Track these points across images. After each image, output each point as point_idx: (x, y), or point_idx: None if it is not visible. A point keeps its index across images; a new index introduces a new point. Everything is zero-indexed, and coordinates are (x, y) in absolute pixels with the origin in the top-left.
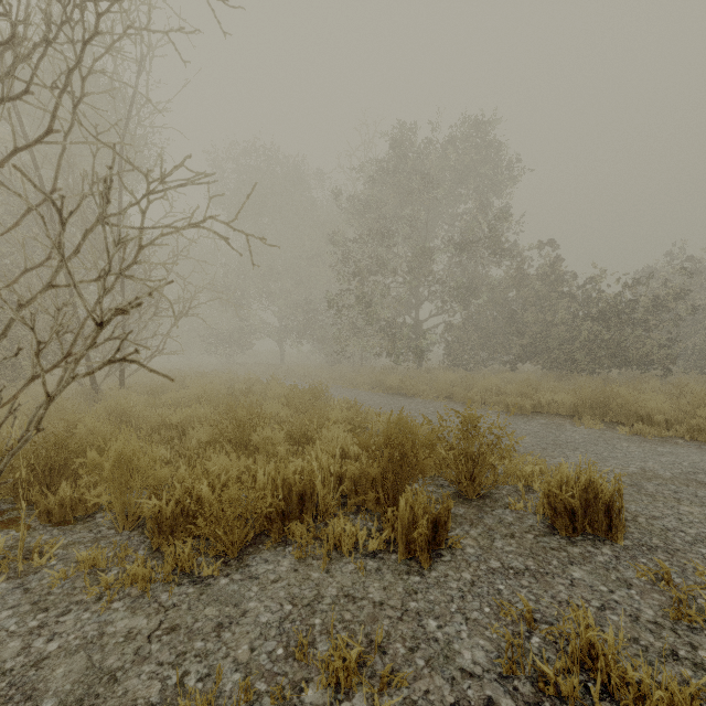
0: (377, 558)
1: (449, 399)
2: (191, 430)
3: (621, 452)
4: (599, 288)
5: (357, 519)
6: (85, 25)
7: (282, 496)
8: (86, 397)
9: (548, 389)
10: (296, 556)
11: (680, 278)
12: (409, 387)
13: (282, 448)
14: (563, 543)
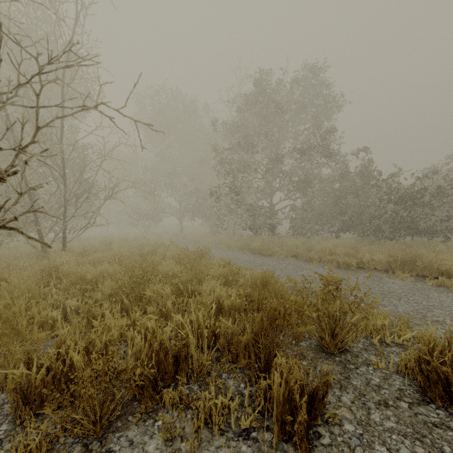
0: (251, 440)
1: (295, 258)
2: (99, 285)
3: (436, 301)
4: (398, 181)
5: (230, 378)
6: (45, 2)
7: (158, 359)
8: (38, 256)
9: (366, 251)
10: (163, 438)
11: (449, 175)
12: (267, 249)
13: (169, 301)
14: (442, 416)
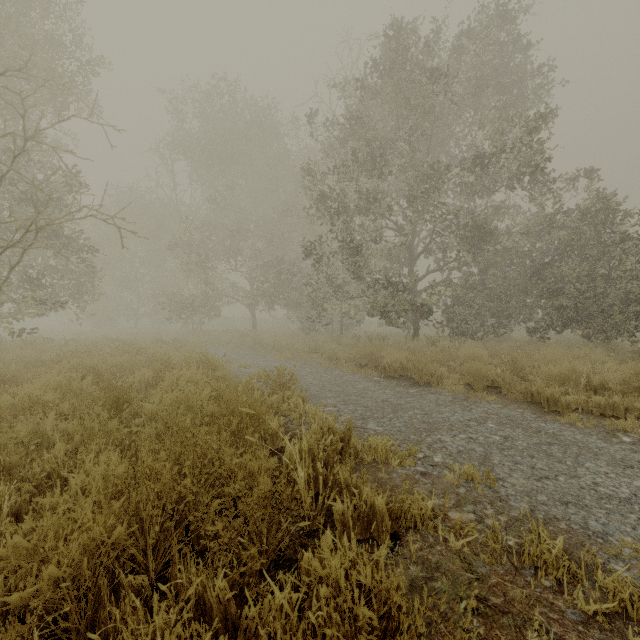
0: None
1: (494, 394)
2: None
3: None
4: None
5: None
6: None
7: None
8: None
9: None
10: None
11: None
12: (422, 371)
13: None
14: None
